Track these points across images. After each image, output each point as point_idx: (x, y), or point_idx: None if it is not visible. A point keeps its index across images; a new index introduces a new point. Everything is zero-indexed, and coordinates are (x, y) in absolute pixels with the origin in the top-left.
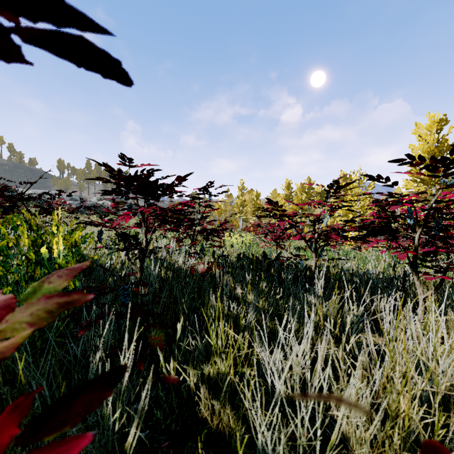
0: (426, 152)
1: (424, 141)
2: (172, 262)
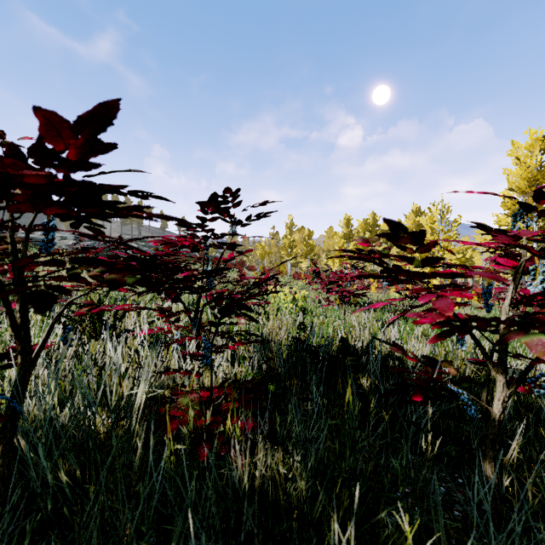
0: (526, 179)
1: (523, 164)
2: (113, 402)
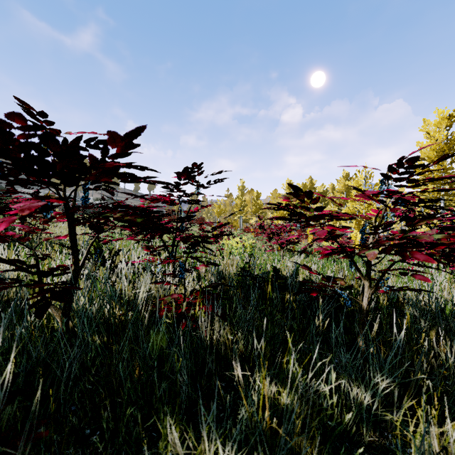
0: (435, 150)
1: (433, 138)
2: (126, 296)
